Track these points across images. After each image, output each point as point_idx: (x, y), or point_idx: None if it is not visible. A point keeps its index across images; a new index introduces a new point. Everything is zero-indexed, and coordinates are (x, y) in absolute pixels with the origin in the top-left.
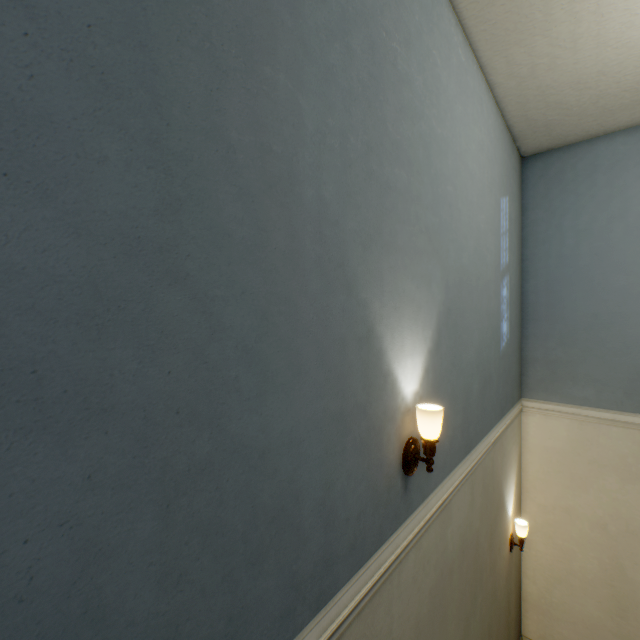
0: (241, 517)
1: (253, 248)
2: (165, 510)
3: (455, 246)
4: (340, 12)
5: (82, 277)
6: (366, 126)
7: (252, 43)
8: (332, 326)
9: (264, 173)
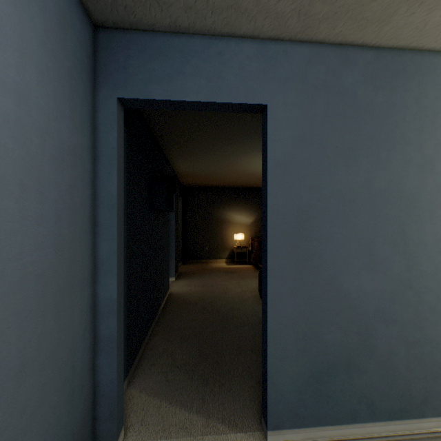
0: (428, 361)
1: (433, 274)
2: (406, 349)
3: None
4: None
5: (389, 289)
6: None
7: (432, 207)
8: None
9: (437, 248)
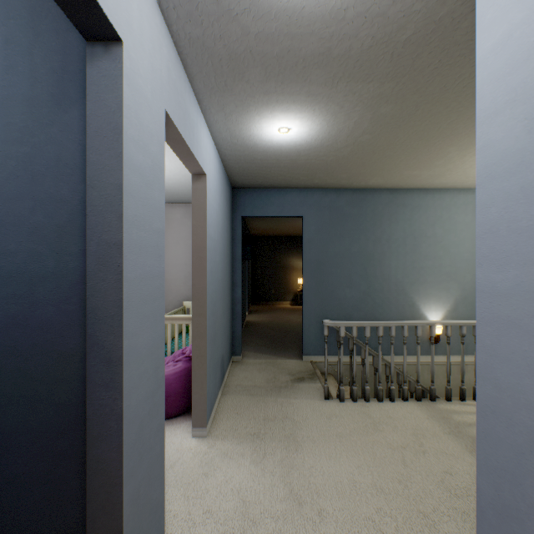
0: None
1: (380, 290)
2: None
3: (472, 274)
4: (402, 239)
5: (359, 297)
6: (412, 257)
7: (380, 259)
8: (399, 302)
9: (382, 278)
